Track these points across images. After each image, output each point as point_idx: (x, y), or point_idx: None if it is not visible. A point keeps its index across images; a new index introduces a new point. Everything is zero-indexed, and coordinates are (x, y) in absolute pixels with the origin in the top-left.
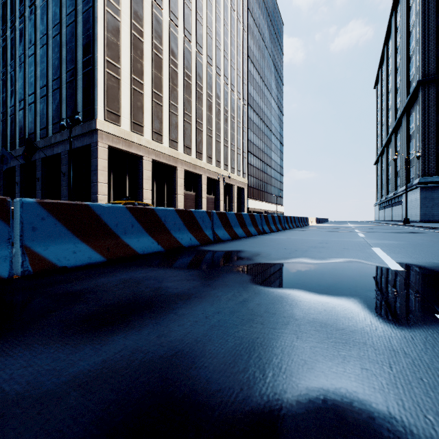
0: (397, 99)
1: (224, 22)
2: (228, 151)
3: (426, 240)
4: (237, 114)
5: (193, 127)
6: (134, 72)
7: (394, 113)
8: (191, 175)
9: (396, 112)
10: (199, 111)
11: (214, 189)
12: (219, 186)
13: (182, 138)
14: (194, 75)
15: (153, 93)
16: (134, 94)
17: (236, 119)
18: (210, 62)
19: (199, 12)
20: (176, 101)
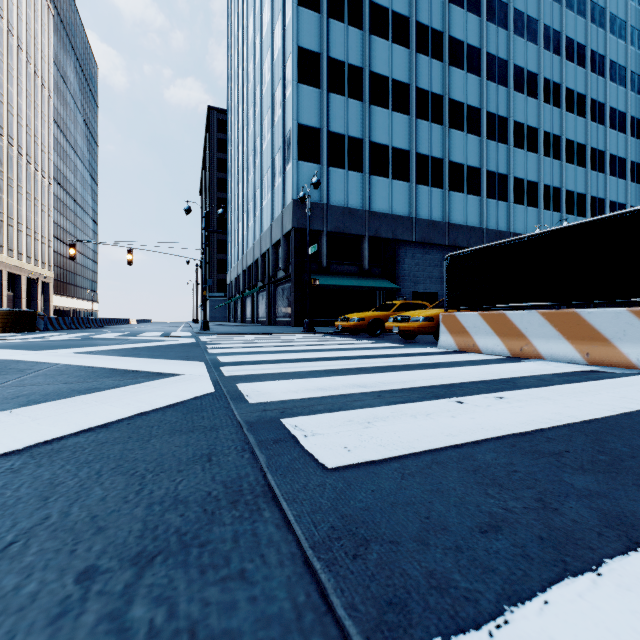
0: None
1: (27, 93)
2: (31, 241)
3: None
4: (42, 196)
5: None
6: None
7: None
8: None
9: None
10: (1, 199)
11: (13, 285)
12: (21, 282)
13: None
14: None
15: None
16: None
17: (40, 202)
18: (12, 142)
19: (1, 89)
20: None
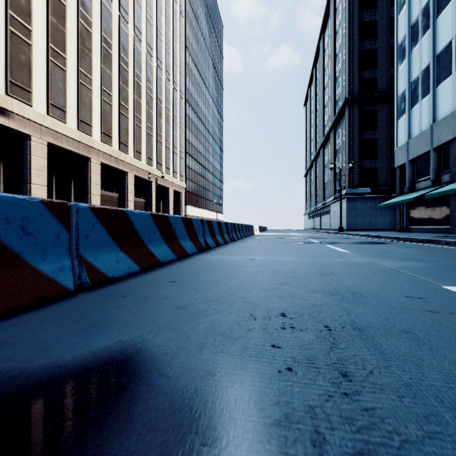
0: (325, 117)
1: None
2: (162, 147)
3: (436, 256)
4: (173, 107)
5: (114, 111)
6: (14, 7)
7: (322, 129)
8: (113, 171)
9: (324, 128)
10: (124, 92)
11: (144, 191)
12: (151, 188)
13: (98, 122)
14: (116, 45)
15: (50, 49)
16: (14, 40)
17: (172, 112)
18: (139, 35)
19: None
20: (89, 71)
